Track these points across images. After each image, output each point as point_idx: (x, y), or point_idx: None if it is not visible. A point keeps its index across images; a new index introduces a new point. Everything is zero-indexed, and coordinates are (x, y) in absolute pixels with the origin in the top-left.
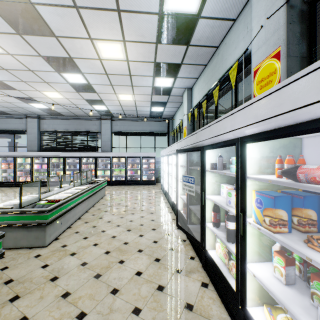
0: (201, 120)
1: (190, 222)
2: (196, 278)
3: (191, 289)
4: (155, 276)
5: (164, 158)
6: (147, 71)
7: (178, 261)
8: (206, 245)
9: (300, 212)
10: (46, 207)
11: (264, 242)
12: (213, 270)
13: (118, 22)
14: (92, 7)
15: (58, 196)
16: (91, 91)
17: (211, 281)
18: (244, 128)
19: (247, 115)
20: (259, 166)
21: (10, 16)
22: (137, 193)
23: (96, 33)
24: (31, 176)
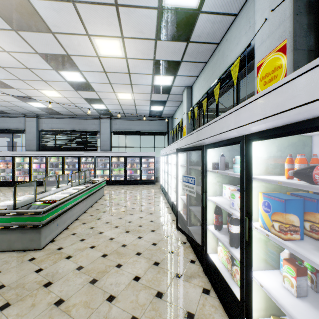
0: (201, 119)
1: (190, 224)
2: (197, 283)
3: (192, 296)
4: (154, 281)
5: (164, 157)
6: (146, 69)
7: (178, 265)
8: (207, 249)
9: (313, 217)
10: (42, 208)
11: (271, 248)
12: (215, 276)
13: (116, 17)
14: (89, 1)
15: (55, 197)
16: (90, 89)
17: (213, 287)
18: (250, 125)
19: (254, 110)
20: (266, 166)
21: (4, 11)
22: (136, 193)
23: (94, 29)
24: (30, 175)
